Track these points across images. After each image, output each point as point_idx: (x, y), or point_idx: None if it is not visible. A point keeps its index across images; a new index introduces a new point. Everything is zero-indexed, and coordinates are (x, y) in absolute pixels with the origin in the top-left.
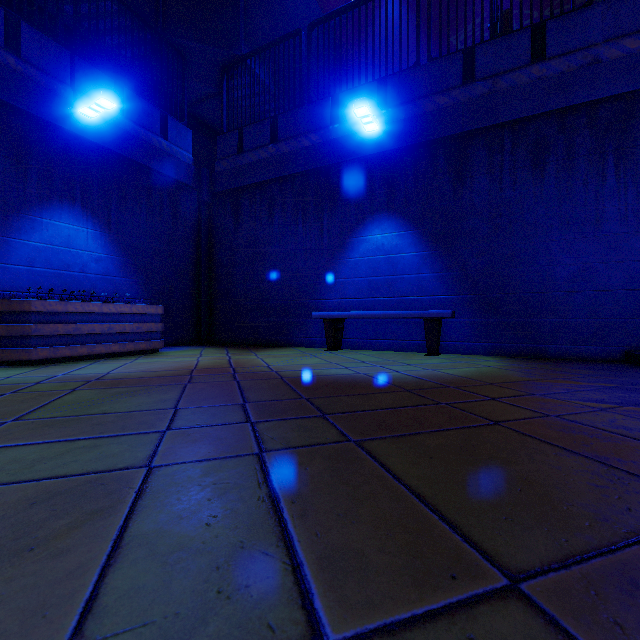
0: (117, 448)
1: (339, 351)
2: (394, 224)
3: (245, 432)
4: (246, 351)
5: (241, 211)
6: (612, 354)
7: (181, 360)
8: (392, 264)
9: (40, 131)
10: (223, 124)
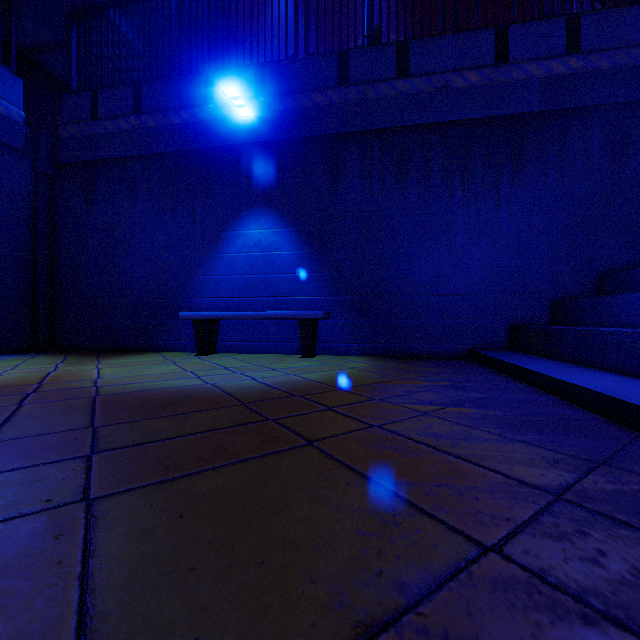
0: None
1: (210, 356)
2: (272, 220)
3: None
4: (90, 359)
5: (95, 190)
6: (459, 352)
7: None
8: (270, 262)
9: None
10: (72, 81)
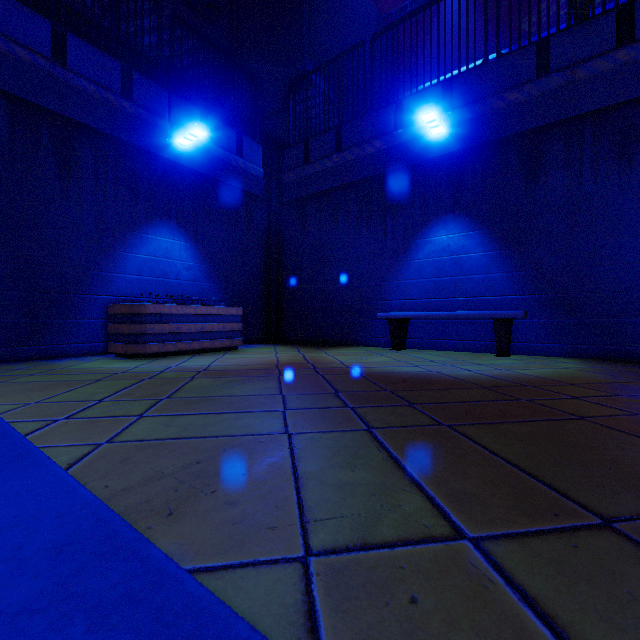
0: (256, 420)
1: (404, 351)
2: (460, 224)
3: (349, 414)
4: (315, 349)
5: (307, 218)
6: None
7: (262, 356)
8: (458, 264)
9: (146, 161)
10: (290, 138)
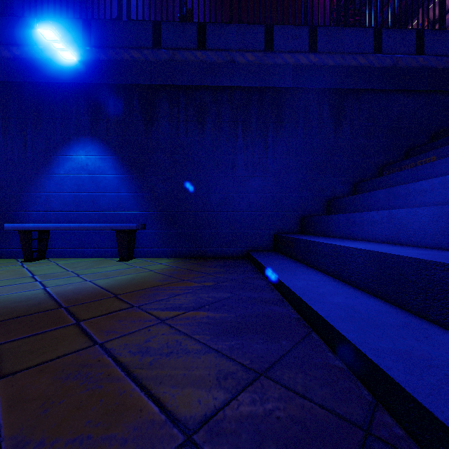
0: None
1: (36, 261)
2: (97, 148)
3: None
4: None
5: None
6: (241, 253)
7: None
8: (95, 182)
9: None
10: None
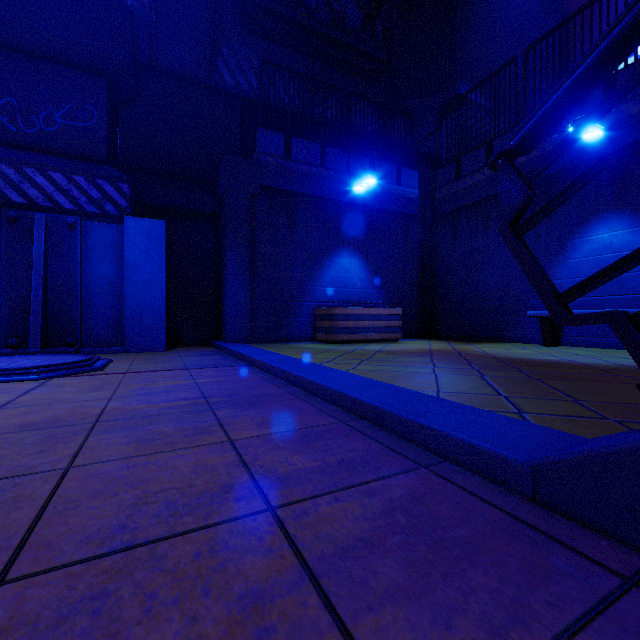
0: (417, 369)
1: (556, 347)
2: (625, 221)
3: (473, 371)
4: (464, 343)
5: (458, 228)
6: None
7: (418, 346)
8: None
9: (334, 207)
10: (442, 158)
